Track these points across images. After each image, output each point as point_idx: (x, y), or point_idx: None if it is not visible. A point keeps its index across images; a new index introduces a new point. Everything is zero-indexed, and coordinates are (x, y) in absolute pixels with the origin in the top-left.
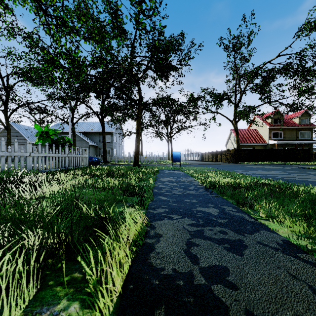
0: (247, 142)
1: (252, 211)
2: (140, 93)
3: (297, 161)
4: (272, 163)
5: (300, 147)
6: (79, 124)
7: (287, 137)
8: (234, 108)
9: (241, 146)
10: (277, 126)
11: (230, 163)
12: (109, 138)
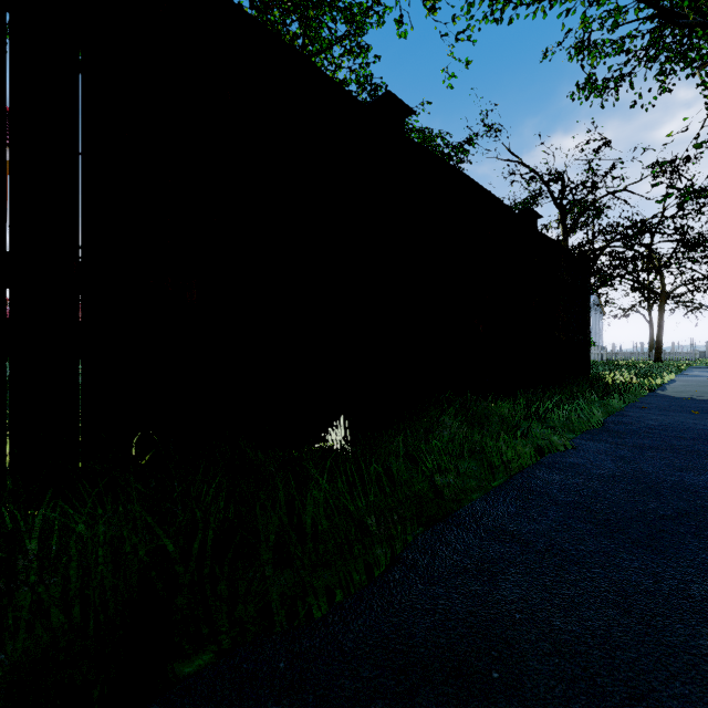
0: None
1: None
2: (663, 282)
3: None
4: None
5: None
6: None
7: None
8: None
9: None
10: None
11: None
12: None
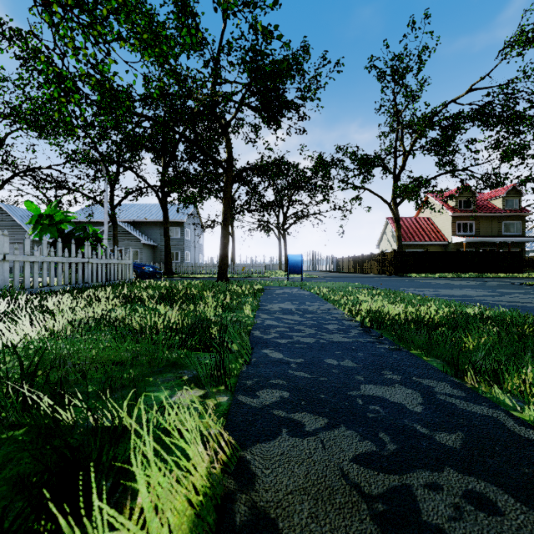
0: (414, 239)
1: (505, 396)
2: (230, 149)
3: (501, 272)
4: (460, 275)
5: (505, 249)
6: (124, 207)
7: (482, 231)
8: (393, 181)
9: (404, 246)
10: (466, 213)
11: (387, 276)
12: (178, 233)
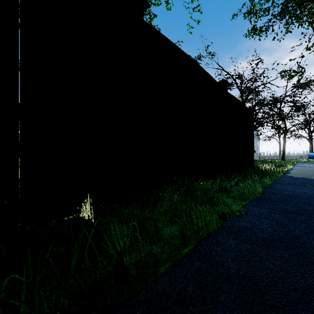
0: None
1: None
2: (285, 124)
3: None
4: None
5: None
6: None
7: None
8: None
9: None
10: None
11: None
12: None
